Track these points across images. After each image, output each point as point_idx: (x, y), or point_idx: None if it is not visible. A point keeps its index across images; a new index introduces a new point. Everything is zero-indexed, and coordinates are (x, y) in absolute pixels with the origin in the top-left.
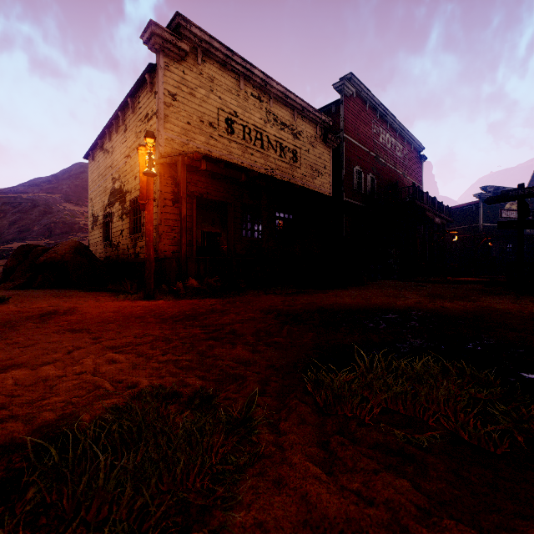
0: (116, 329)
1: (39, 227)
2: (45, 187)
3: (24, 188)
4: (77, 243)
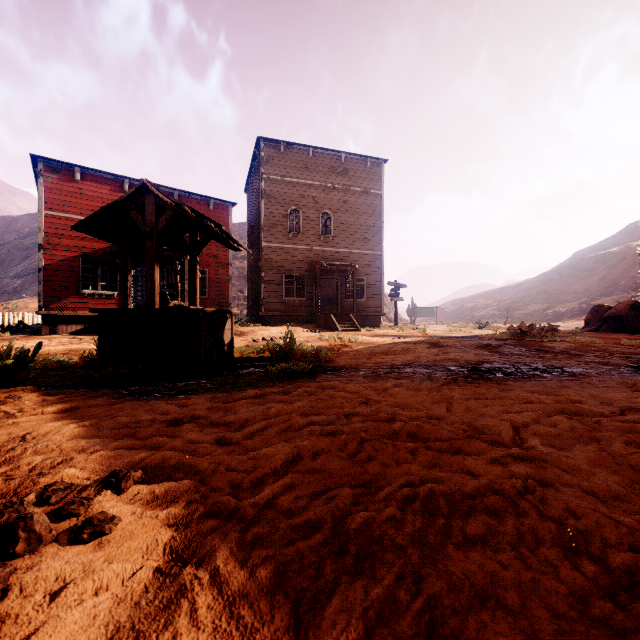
0: (608, 339)
1: (625, 280)
2: (637, 233)
3: (614, 240)
4: (632, 302)
